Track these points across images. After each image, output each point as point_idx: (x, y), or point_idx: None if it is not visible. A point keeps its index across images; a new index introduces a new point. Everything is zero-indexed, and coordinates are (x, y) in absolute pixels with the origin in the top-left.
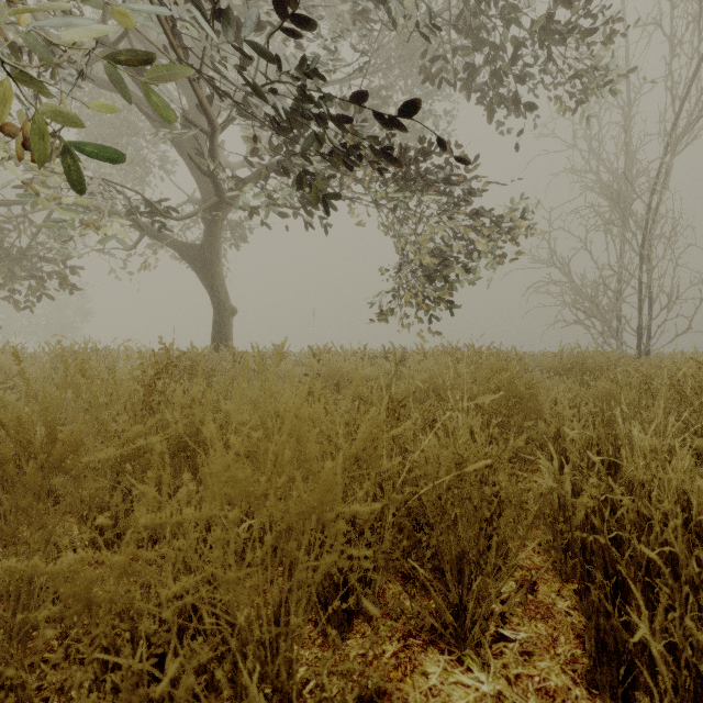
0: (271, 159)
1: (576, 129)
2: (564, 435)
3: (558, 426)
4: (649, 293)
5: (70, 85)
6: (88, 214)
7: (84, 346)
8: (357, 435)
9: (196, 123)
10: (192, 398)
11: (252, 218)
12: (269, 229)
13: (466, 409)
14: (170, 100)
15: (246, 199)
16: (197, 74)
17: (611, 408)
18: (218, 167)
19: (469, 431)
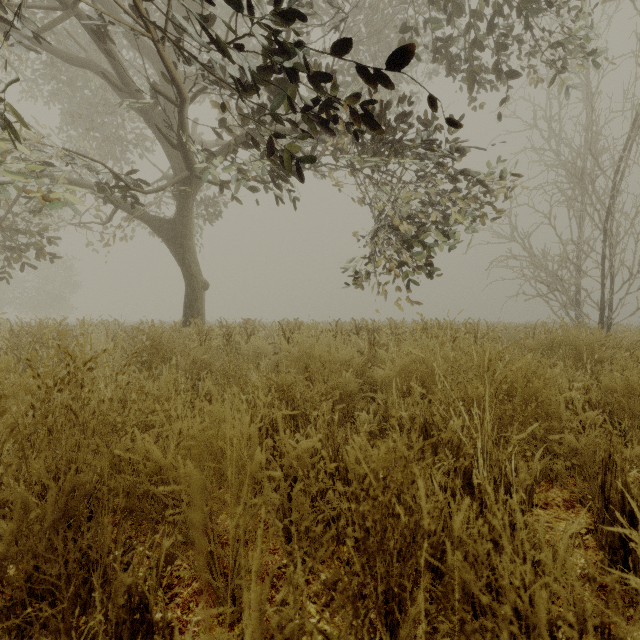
0: (242, 134)
1: (536, 110)
2: (622, 466)
3: (610, 451)
4: (611, 267)
5: (23, 45)
6: (38, 182)
7: (39, 324)
8: (336, 458)
9: (161, 91)
10: (104, 419)
11: (221, 191)
12: (239, 202)
13: (489, 431)
14: (134, 67)
15: (214, 171)
16: (153, 26)
17: (629, 402)
18: (186, 139)
19: (482, 449)
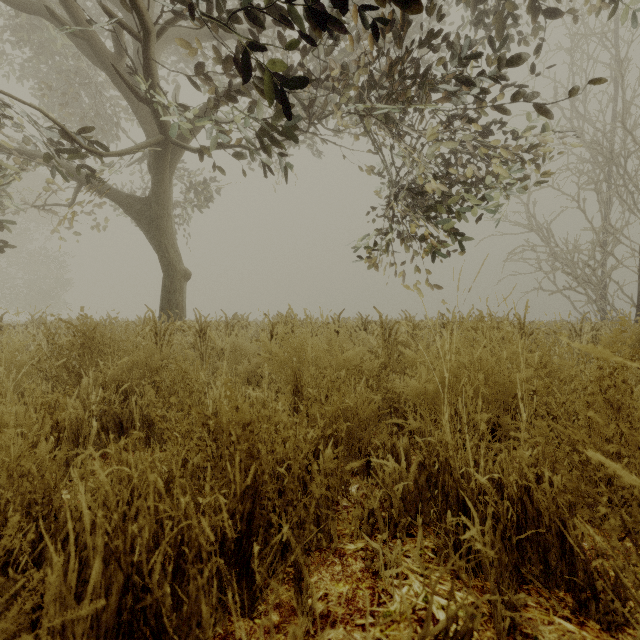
0: None
1: (556, 87)
2: None
3: None
4: None
5: None
6: None
7: None
8: None
9: (110, 12)
10: None
11: (199, 156)
12: (220, 170)
13: None
14: None
15: (184, 122)
16: None
17: None
18: (152, 87)
19: None
